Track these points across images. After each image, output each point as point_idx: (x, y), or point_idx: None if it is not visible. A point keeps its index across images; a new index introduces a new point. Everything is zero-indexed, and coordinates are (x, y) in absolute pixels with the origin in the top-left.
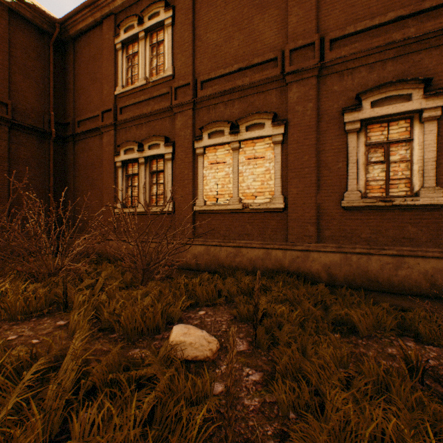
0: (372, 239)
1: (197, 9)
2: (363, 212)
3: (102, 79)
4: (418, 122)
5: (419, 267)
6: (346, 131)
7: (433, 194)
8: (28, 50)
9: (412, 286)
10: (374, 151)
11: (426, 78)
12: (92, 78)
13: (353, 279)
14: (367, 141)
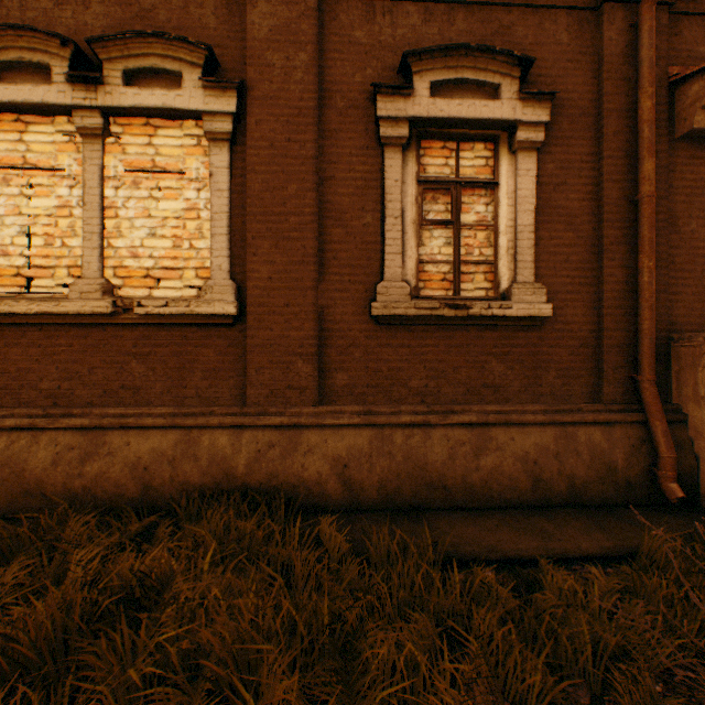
0: (430, 391)
1: None
2: (413, 331)
3: None
4: (507, 150)
5: (514, 446)
6: (382, 141)
7: (533, 296)
8: None
9: (506, 487)
10: (433, 198)
11: (525, 56)
12: None
13: (398, 487)
14: (420, 175)
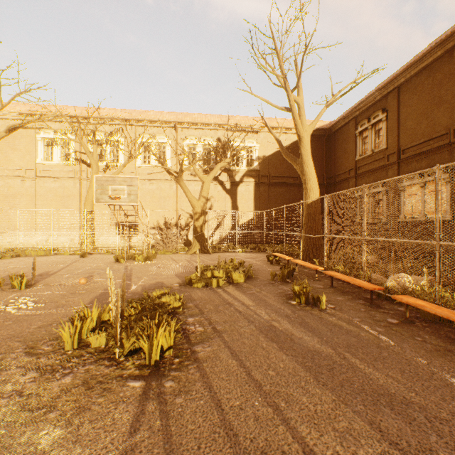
0: None
1: (400, 109)
2: None
3: (348, 152)
4: None
5: None
6: None
7: None
8: (314, 149)
9: None
10: None
11: None
12: (343, 152)
13: None
14: None
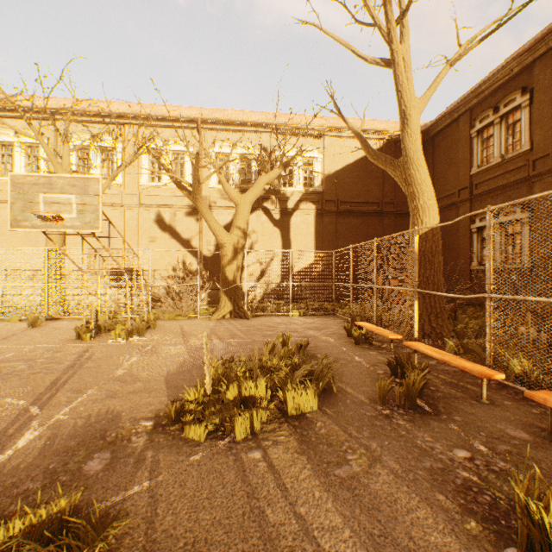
0: None
1: None
2: None
3: (457, 164)
4: None
5: None
6: None
7: None
8: None
9: None
10: None
11: None
12: (448, 164)
13: None
14: None
